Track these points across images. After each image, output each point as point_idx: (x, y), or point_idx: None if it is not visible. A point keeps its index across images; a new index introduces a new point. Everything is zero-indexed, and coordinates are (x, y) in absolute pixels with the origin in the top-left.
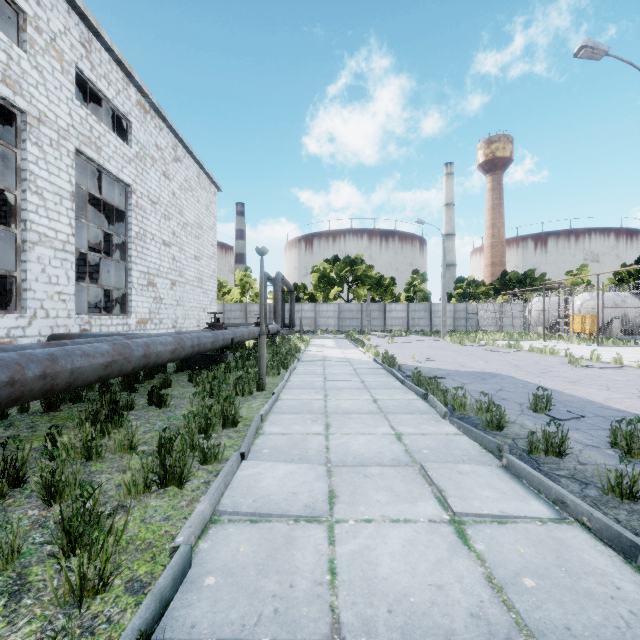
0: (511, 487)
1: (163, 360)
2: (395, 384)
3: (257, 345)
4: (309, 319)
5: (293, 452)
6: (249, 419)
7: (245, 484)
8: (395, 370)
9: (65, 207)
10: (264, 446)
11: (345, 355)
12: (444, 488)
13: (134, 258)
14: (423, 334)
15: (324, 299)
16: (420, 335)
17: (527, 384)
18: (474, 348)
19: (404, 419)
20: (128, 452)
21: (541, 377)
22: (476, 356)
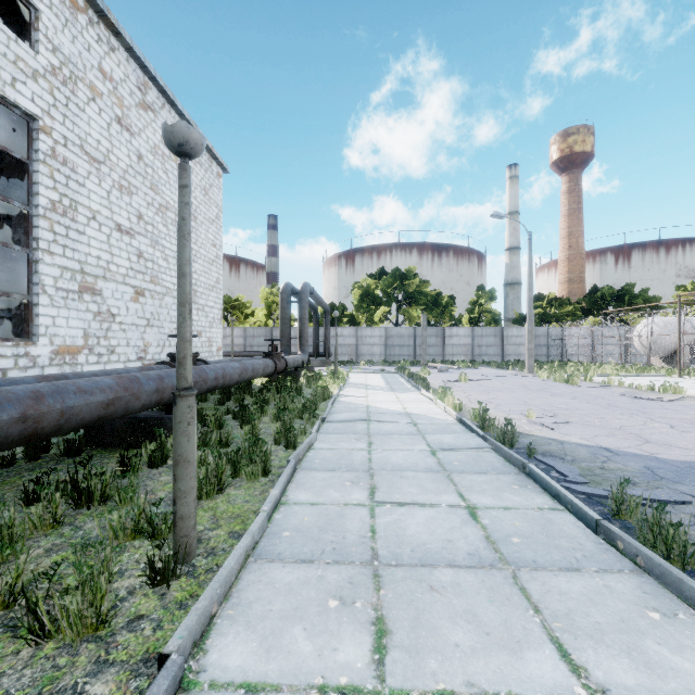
0: None
1: None
2: (572, 531)
3: (266, 386)
4: (349, 347)
5: None
6: None
7: None
8: (519, 454)
9: None
10: None
11: (403, 406)
12: None
13: (46, 243)
14: (497, 366)
15: (367, 322)
16: (492, 367)
17: None
18: (598, 391)
19: None
20: None
21: None
22: (629, 410)
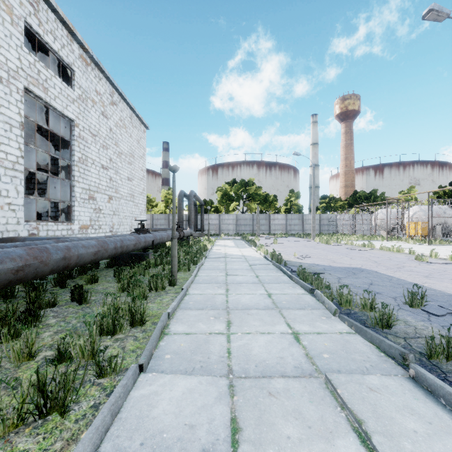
0: (433, 411)
1: (85, 261)
2: (284, 278)
3: None
4: (215, 225)
5: (195, 358)
6: (158, 316)
7: (136, 412)
8: (282, 266)
9: (14, 134)
10: (167, 350)
11: (242, 253)
12: (362, 417)
13: (77, 177)
14: (298, 236)
15: (226, 211)
16: (295, 237)
17: (391, 278)
18: (338, 247)
19: (298, 315)
20: (27, 360)
21: (399, 272)
22: (341, 253)
